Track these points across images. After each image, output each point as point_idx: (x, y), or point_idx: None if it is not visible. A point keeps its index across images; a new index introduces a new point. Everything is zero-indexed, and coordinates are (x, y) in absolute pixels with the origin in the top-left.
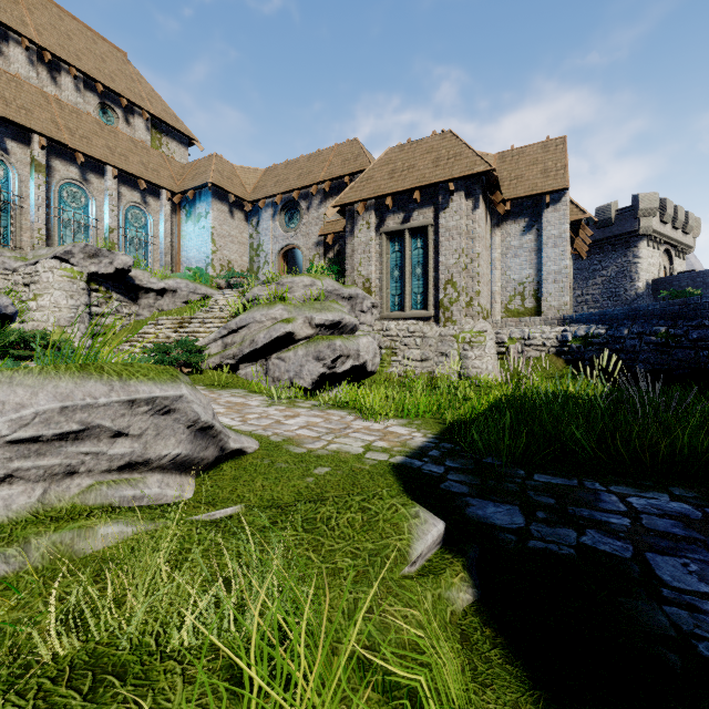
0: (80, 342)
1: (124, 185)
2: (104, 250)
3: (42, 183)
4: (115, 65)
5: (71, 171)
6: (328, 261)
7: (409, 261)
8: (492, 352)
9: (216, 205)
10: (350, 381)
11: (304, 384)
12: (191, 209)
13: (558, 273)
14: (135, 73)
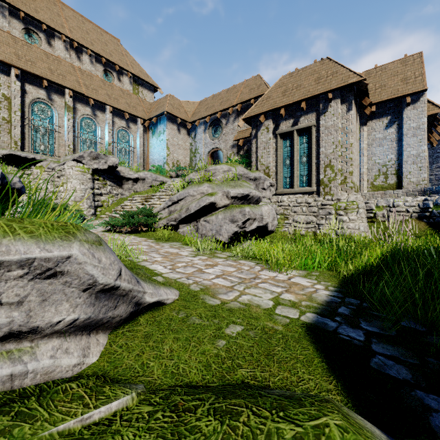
0: (87, 211)
1: (116, 117)
2: (102, 155)
3: (71, 118)
4: (113, 47)
5: (87, 110)
6: (240, 157)
7: (297, 153)
8: (363, 217)
9: (169, 125)
10: (255, 237)
11: (222, 239)
12: (154, 129)
13: (417, 156)
14: (124, 51)
